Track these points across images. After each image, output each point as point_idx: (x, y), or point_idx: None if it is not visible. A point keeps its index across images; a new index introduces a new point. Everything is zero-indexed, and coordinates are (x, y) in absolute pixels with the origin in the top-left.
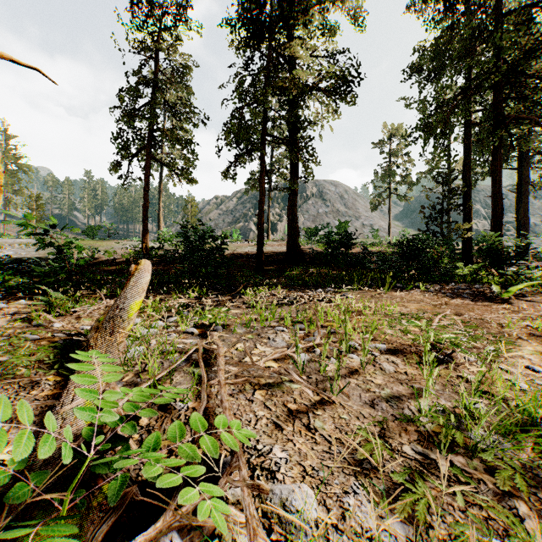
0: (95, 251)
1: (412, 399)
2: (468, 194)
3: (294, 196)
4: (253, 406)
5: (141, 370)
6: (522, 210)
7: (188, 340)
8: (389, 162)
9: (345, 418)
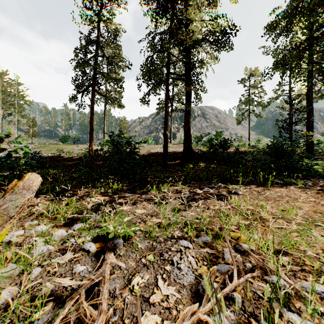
0: (61, 152)
1: None
2: (310, 111)
3: (188, 114)
4: None
5: None
6: None
7: (68, 282)
8: (249, 92)
9: None
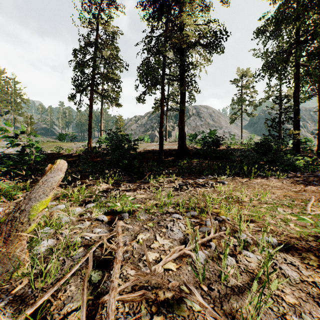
0: (60, 149)
1: None
2: (297, 111)
3: (182, 113)
4: None
5: (39, 273)
6: None
7: (93, 234)
8: (242, 92)
9: None
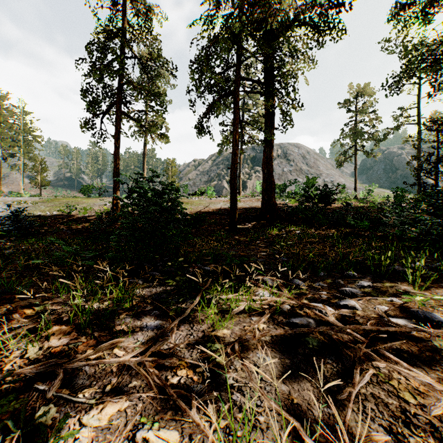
0: (71, 209)
1: None
2: None
3: (269, 147)
4: None
5: None
6: None
7: None
8: (355, 120)
9: None
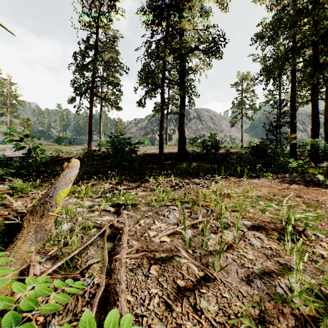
0: (59, 152)
1: (281, 275)
2: (294, 115)
3: (182, 117)
4: (148, 282)
5: (65, 244)
6: (327, 125)
7: (104, 218)
8: (242, 96)
9: (227, 297)
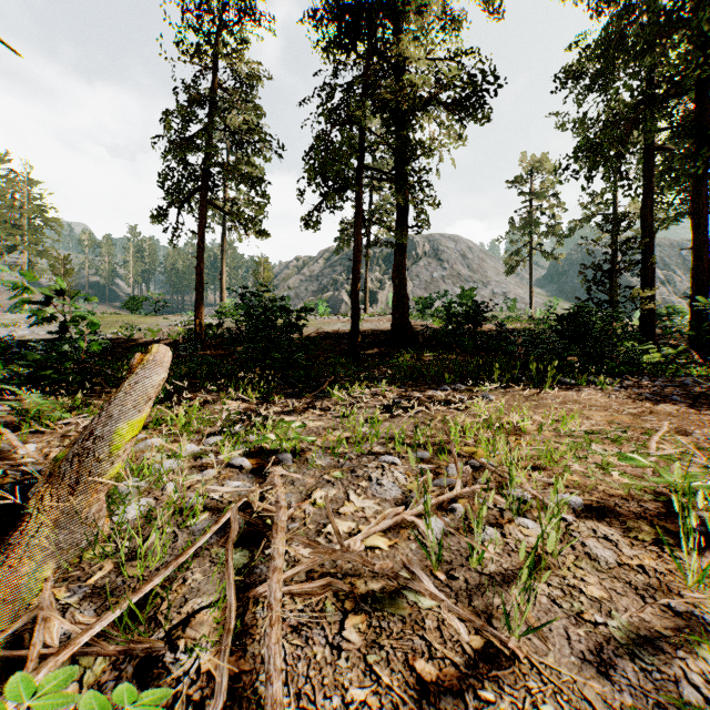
0: (133, 330)
1: (684, 647)
2: (650, 247)
3: (402, 252)
4: (341, 665)
5: (132, 554)
6: None
7: (227, 488)
8: (531, 207)
9: None
